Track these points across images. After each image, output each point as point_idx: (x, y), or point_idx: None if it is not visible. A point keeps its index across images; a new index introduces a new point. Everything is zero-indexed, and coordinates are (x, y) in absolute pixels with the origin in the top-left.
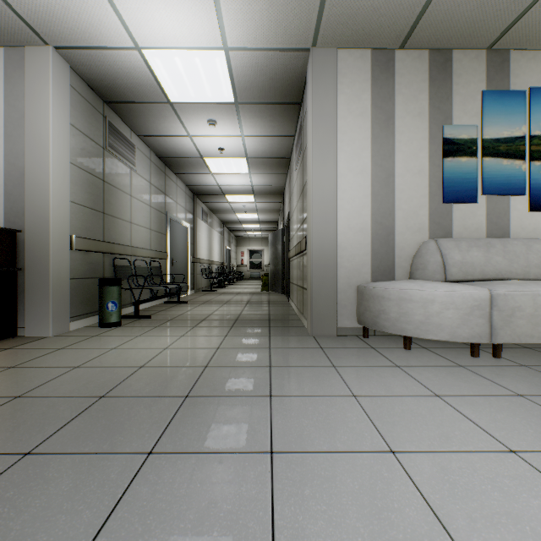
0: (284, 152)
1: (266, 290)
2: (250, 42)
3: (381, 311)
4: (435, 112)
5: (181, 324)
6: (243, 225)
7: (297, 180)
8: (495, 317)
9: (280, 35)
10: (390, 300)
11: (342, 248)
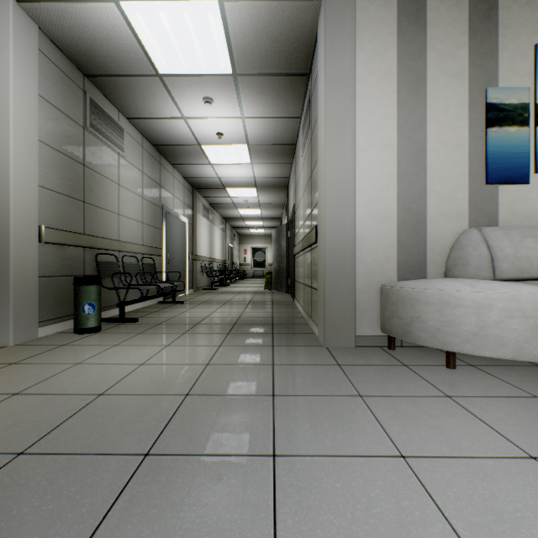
0: (289, 137)
1: (269, 289)
2: None
3: (415, 318)
4: (477, 71)
5: (170, 329)
6: (246, 221)
7: (303, 166)
8: None
9: None
10: (427, 304)
11: (362, 239)
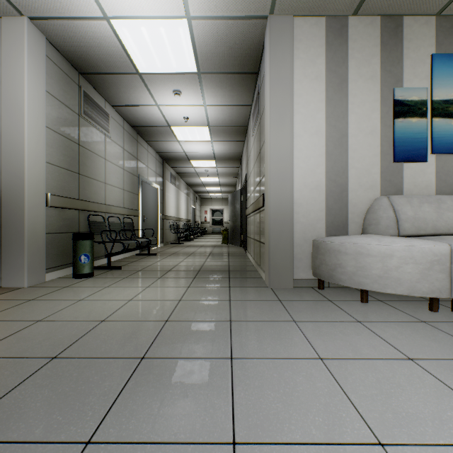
0: (242, 121)
1: (226, 243)
2: (211, 10)
3: (338, 265)
4: (387, 75)
5: (148, 275)
6: (206, 187)
7: (254, 144)
8: None
9: (239, 3)
10: (346, 254)
11: (298, 204)
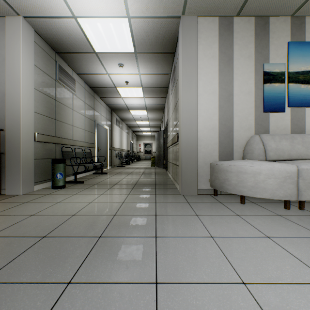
0: (164, 84)
1: (154, 166)
2: (143, 12)
3: (226, 179)
4: (259, 55)
5: (102, 186)
6: (140, 128)
7: (172, 100)
8: (301, 183)
9: (162, 8)
10: (231, 172)
11: (201, 140)
